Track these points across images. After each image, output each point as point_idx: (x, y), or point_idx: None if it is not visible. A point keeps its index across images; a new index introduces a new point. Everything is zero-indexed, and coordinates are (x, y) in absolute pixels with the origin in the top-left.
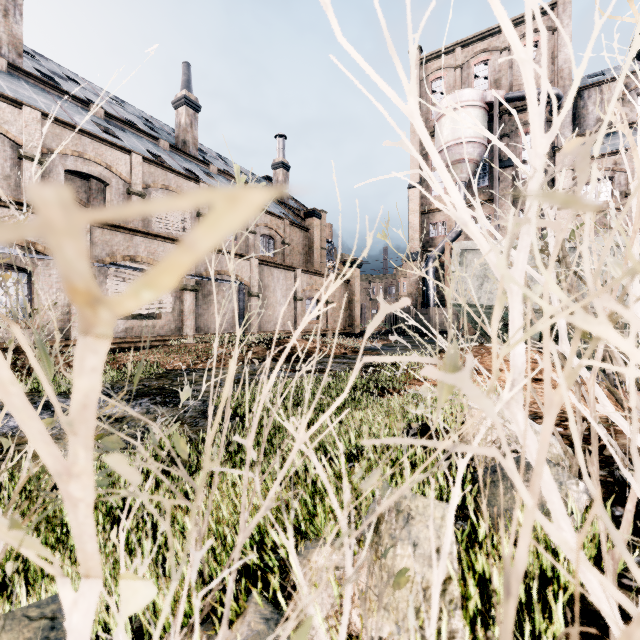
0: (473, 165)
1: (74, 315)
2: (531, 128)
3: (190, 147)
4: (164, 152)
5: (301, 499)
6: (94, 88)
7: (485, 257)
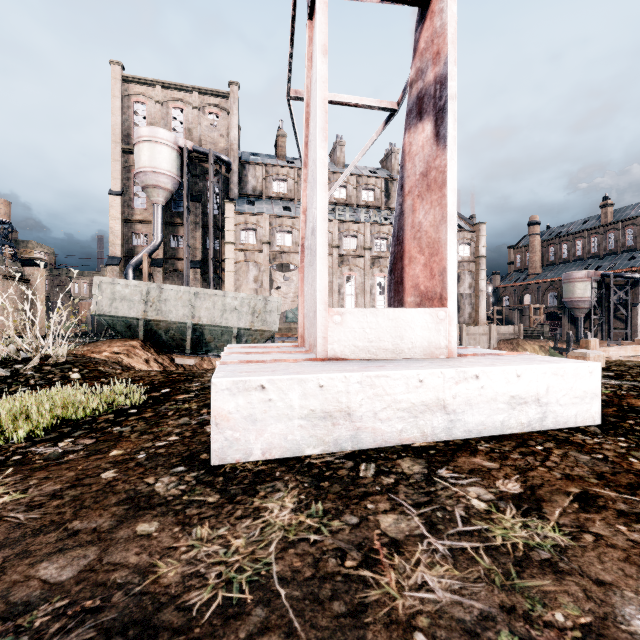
0: (169, 193)
1: None
2: None
3: None
4: None
5: None
6: None
7: None
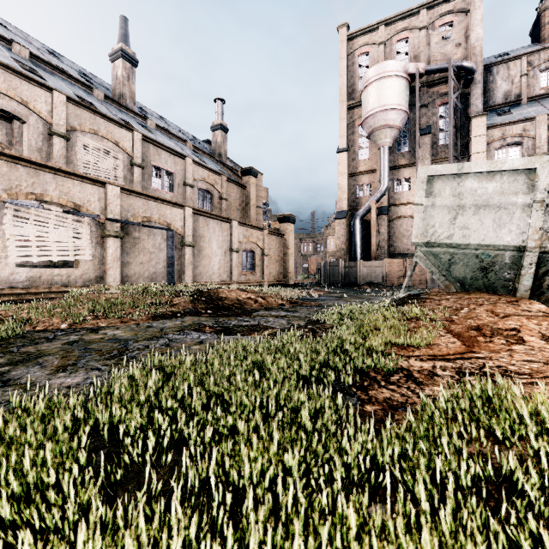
0: (396, 131)
1: None
2: None
3: (127, 100)
4: (97, 101)
5: None
6: (27, 37)
7: None
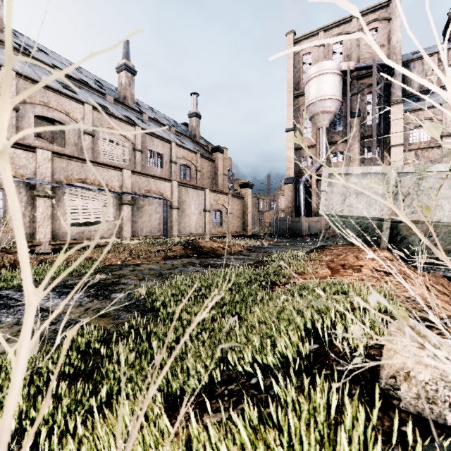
0: (332, 115)
1: (38, 223)
2: None
3: (129, 101)
4: (109, 104)
5: None
6: (59, 57)
7: None
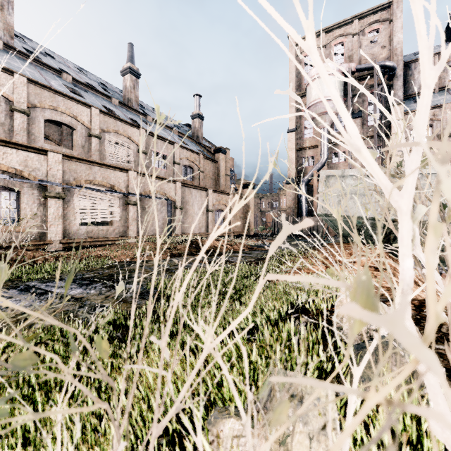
0: None
1: (50, 222)
2: (420, 61)
3: (133, 103)
4: (114, 106)
5: (210, 369)
6: (65, 61)
7: (377, 180)
